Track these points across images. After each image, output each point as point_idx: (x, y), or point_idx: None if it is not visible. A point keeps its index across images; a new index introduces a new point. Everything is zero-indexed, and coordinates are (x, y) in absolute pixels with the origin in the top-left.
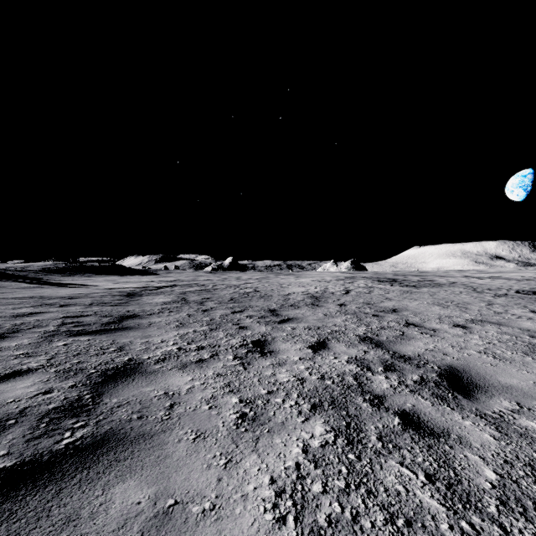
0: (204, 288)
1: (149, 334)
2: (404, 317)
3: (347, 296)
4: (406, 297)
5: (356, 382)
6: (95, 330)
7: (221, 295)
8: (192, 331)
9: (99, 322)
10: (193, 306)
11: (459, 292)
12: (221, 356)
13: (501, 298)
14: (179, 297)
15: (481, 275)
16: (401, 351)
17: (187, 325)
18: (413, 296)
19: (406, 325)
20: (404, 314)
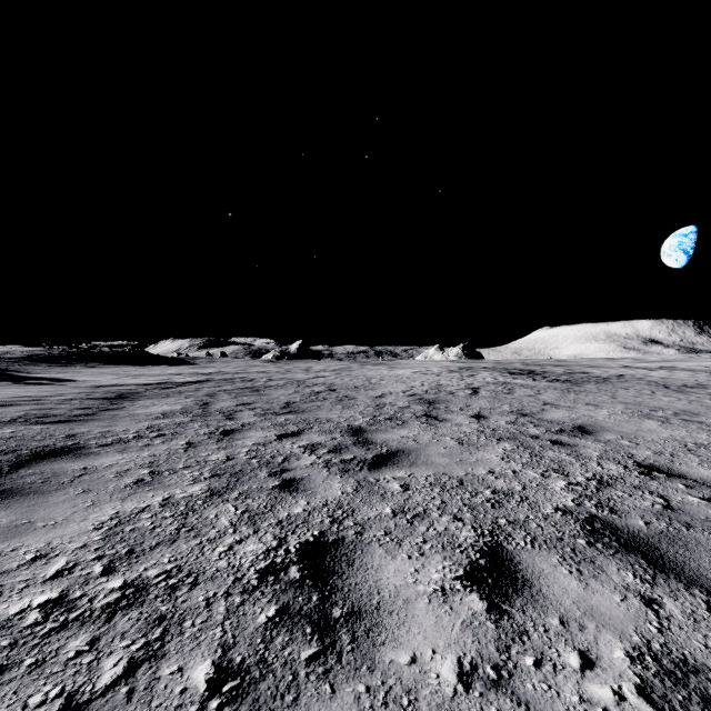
0: (251, 385)
1: (34, 519)
2: (617, 448)
3: (478, 400)
4: (576, 401)
5: None
6: None
7: (273, 397)
8: (159, 501)
9: None
10: (210, 422)
11: (649, 392)
12: (169, 663)
13: None
14: (199, 402)
15: (647, 365)
16: None
17: (162, 478)
18: (586, 399)
19: (645, 471)
20: (608, 439)
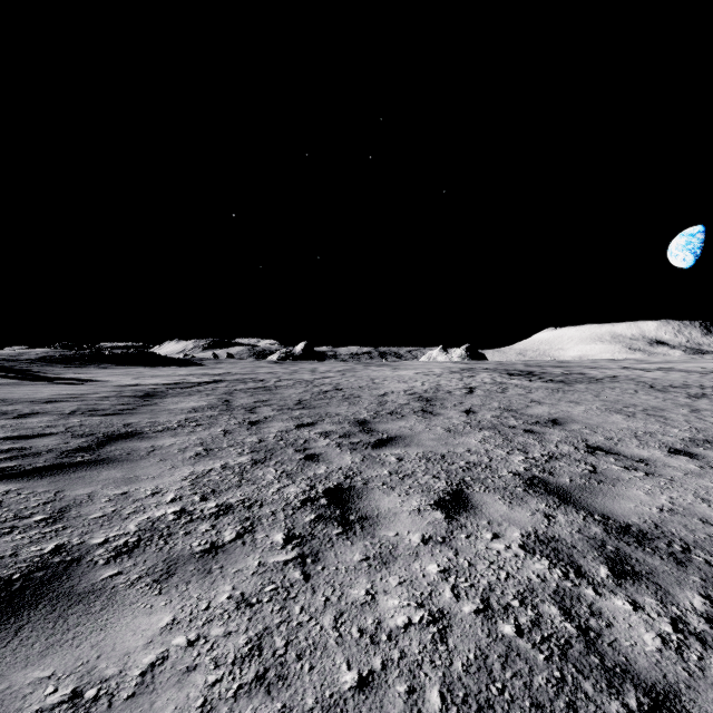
0: (262, 385)
1: (137, 474)
2: (577, 435)
3: (472, 398)
4: (561, 399)
5: (572, 625)
6: (38, 467)
7: (285, 395)
8: (219, 466)
9: (59, 449)
10: (236, 415)
11: (633, 391)
12: (260, 534)
13: (702, 400)
14: (221, 400)
15: (646, 367)
16: (615, 513)
17: (215, 452)
18: (570, 398)
19: (590, 450)
20: (573, 429)
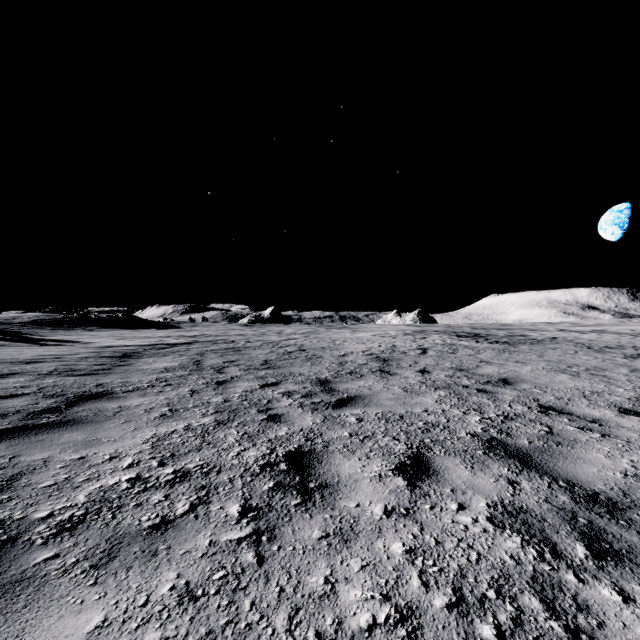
0: (232, 346)
1: (99, 437)
2: (528, 395)
3: (425, 358)
4: (508, 359)
5: (559, 625)
6: None
7: (252, 356)
8: (182, 427)
9: (26, 410)
10: (205, 375)
11: (573, 352)
12: (214, 505)
13: (639, 360)
14: (192, 360)
15: (581, 329)
16: (579, 479)
17: (179, 413)
18: (516, 358)
19: (543, 410)
20: (524, 388)
